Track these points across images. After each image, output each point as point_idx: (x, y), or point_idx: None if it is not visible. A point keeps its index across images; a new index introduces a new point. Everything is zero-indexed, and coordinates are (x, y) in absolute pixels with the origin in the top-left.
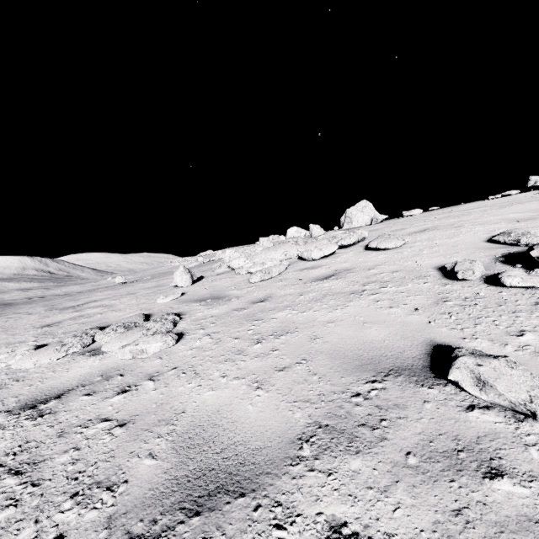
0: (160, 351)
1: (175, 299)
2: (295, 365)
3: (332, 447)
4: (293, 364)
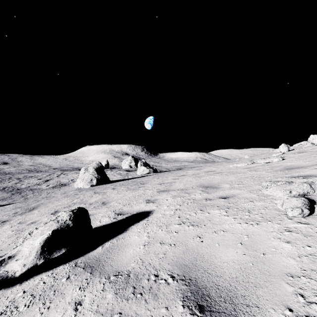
0: (277, 161)
1: (280, 154)
2: None
3: None
4: None
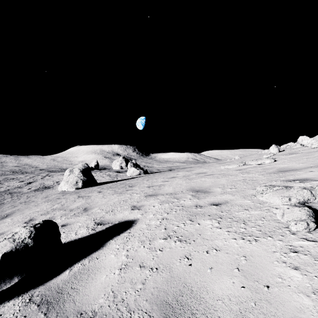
0: (269, 163)
1: (271, 156)
2: (316, 160)
3: (317, 167)
4: (316, 160)
